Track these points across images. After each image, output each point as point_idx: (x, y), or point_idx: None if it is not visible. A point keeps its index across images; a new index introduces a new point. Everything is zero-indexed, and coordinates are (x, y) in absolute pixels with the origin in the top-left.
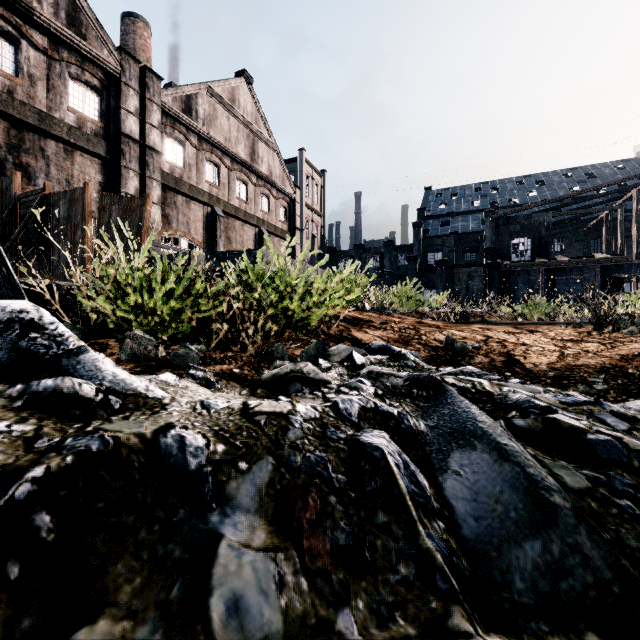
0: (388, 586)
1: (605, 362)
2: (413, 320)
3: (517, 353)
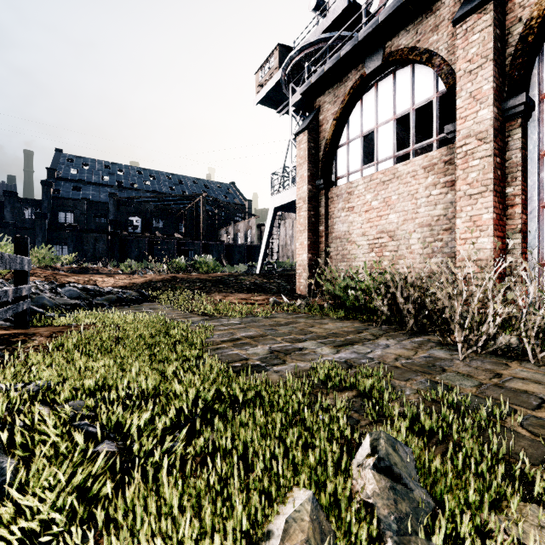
0: (58, 297)
1: (124, 284)
2: (51, 272)
3: (99, 284)
